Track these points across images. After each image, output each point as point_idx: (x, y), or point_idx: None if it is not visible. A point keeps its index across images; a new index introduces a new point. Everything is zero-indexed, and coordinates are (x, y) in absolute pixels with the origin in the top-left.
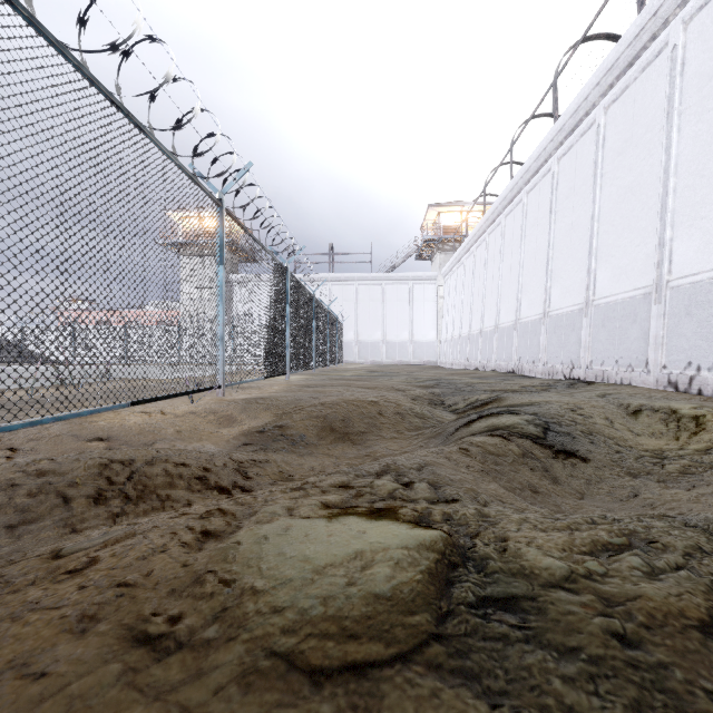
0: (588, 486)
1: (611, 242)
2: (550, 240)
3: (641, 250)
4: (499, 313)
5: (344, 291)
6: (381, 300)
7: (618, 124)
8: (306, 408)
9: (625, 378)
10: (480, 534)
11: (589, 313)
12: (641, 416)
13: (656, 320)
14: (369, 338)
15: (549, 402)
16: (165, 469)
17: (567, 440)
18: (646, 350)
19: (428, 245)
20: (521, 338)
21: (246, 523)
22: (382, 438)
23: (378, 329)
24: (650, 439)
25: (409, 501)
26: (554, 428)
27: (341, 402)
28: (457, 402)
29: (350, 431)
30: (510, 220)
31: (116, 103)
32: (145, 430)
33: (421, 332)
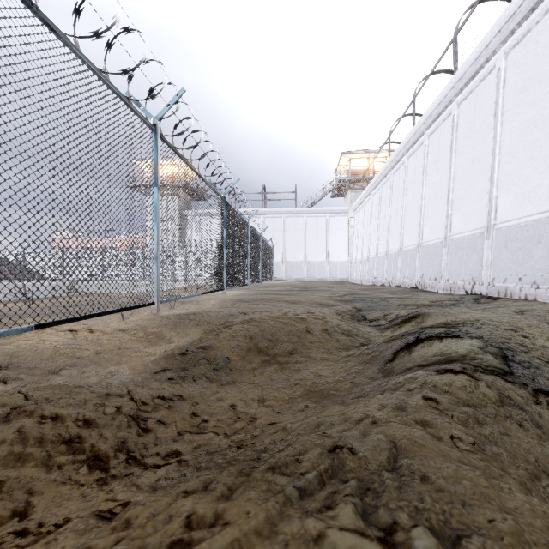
0: None
1: (512, 171)
2: (451, 174)
3: (545, 176)
4: (403, 238)
5: (274, 222)
6: (303, 229)
7: (519, 65)
8: (234, 326)
9: (530, 294)
10: None
11: (491, 236)
12: None
13: None
14: (294, 259)
15: (481, 321)
16: (20, 431)
17: (535, 374)
18: None
19: (341, 185)
20: (424, 258)
21: None
22: (311, 359)
23: (301, 252)
24: None
25: None
26: (512, 356)
27: (269, 320)
28: (377, 317)
29: (278, 353)
30: (413, 160)
31: None
32: (58, 353)
33: (336, 255)
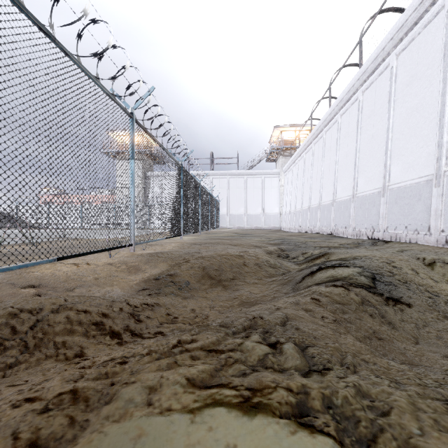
0: (418, 330)
1: (401, 145)
2: (357, 146)
3: (424, 150)
4: (321, 195)
5: (220, 182)
6: (244, 187)
7: (406, 65)
8: (191, 261)
9: (413, 238)
10: (378, 440)
11: (386, 194)
12: (435, 267)
13: (436, 198)
14: (236, 212)
15: (368, 257)
16: (67, 317)
17: (391, 288)
18: (428, 219)
19: (274, 152)
20: (337, 211)
21: (94, 420)
22: (246, 283)
23: (241, 206)
24: (447, 285)
25: (280, 372)
26: (379, 278)
27: (216, 256)
28: (297, 255)
29: (223, 278)
30: (329, 134)
31: (43, 29)
32: (70, 278)
33: (269, 208)
